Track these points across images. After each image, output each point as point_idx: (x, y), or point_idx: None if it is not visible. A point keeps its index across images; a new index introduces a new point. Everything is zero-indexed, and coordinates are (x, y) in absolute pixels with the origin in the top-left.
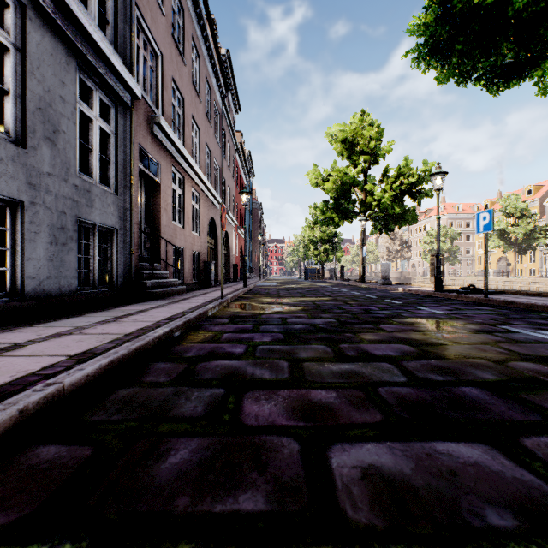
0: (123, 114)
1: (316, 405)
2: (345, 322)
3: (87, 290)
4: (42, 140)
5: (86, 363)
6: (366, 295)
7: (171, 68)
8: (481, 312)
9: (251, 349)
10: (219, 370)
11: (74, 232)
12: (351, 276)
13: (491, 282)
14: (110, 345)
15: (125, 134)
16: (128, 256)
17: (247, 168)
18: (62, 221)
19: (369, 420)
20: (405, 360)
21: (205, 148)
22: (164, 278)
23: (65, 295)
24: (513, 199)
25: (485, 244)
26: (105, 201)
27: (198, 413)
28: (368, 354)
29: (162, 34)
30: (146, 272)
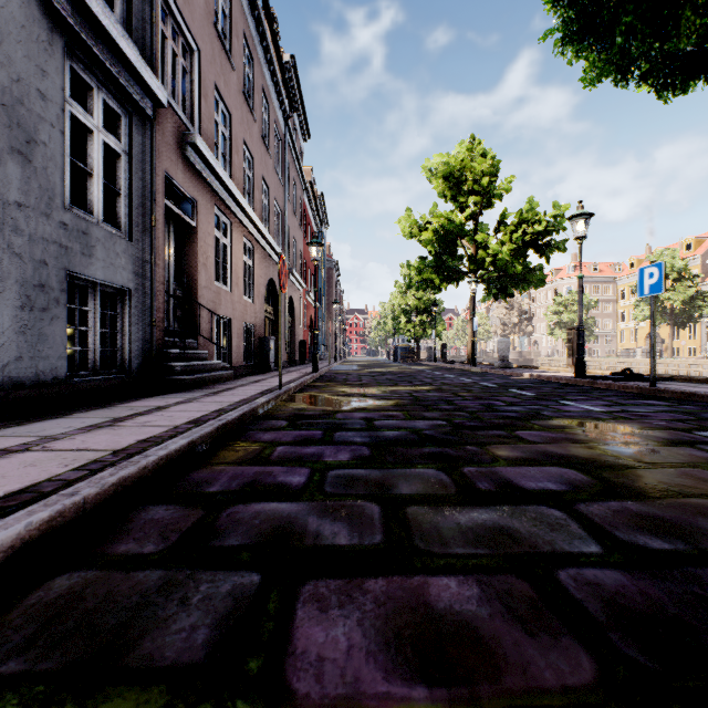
0: (141, 126)
1: (444, 623)
2: (461, 425)
3: (84, 377)
4: (7, 153)
5: (3, 520)
6: (482, 383)
7: (213, 71)
8: (655, 408)
9: (317, 477)
10: (258, 524)
11: (61, 292)
12: (455, 356)
13: (638, 364)
14: (77, 474)
15: (143, 155)
16: (149, 328)
17: (318, 214)
18: (41, 275)
19: (569, 678)
20: (581, 502)
21: (262, 185)
22: (202, 360)
23: (46, 385)
24: (668, 256)
25: (651, 312)
26: (112, 249)
27: (193, 652)
28: (513, 486)
29: (199, 22)
30: (175, 351)
